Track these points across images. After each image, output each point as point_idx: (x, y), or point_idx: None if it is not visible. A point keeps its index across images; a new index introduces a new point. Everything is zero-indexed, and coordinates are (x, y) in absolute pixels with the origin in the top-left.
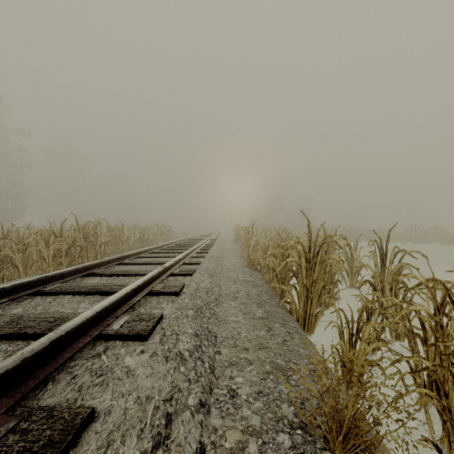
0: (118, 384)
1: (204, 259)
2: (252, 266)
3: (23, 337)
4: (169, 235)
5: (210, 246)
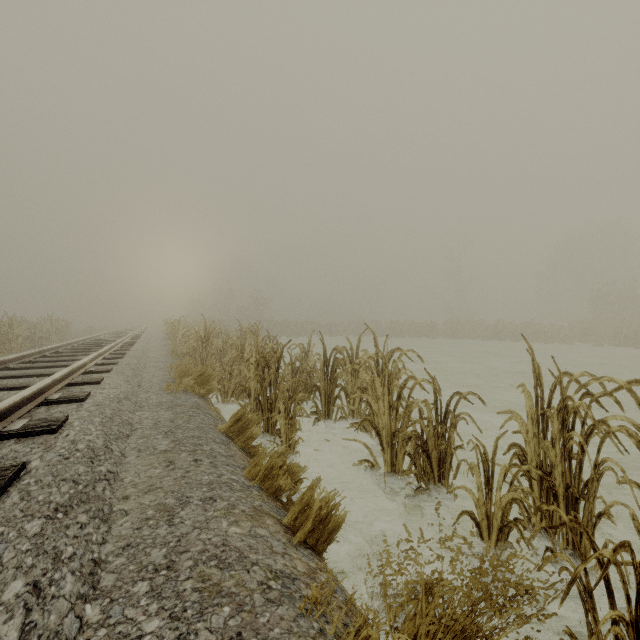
0: (107, 377)
1: (130, 351)
2: (176, 355)
3: (42, 376)
4: (65, 332)
5: (133, 342)
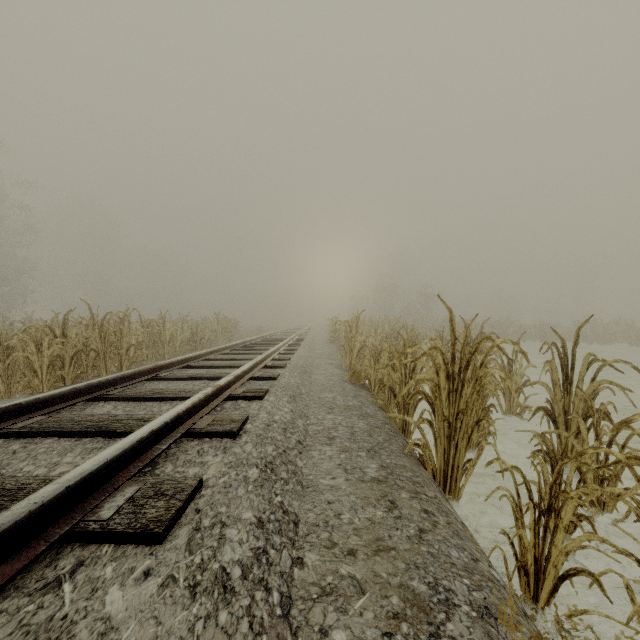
0: None
1: (284, 371)
2: (357, 381)
3: None
4: (235, 332)
5: (294, 349)
